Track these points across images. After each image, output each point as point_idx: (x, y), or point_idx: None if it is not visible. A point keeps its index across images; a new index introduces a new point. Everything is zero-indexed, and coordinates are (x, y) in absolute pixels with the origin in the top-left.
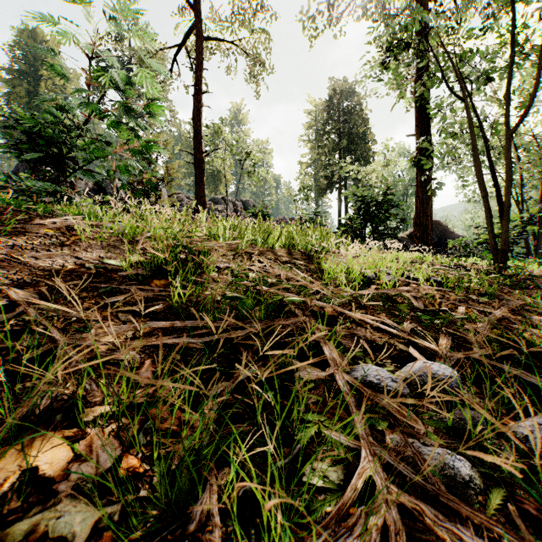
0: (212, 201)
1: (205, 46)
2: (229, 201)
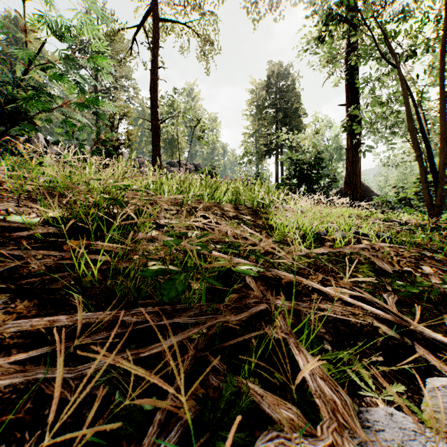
0: (169, 165)
1: (161, 28)
2: (184, 164)
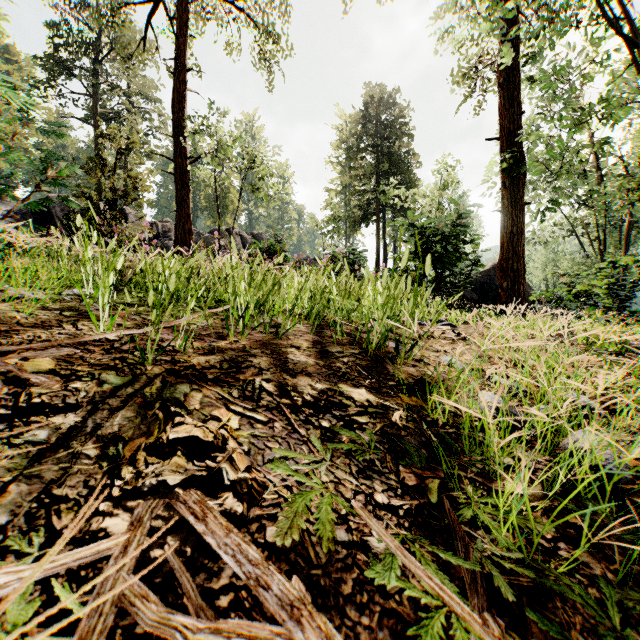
0: (213, 234)
1: (195, 10)
2: (236, 233)
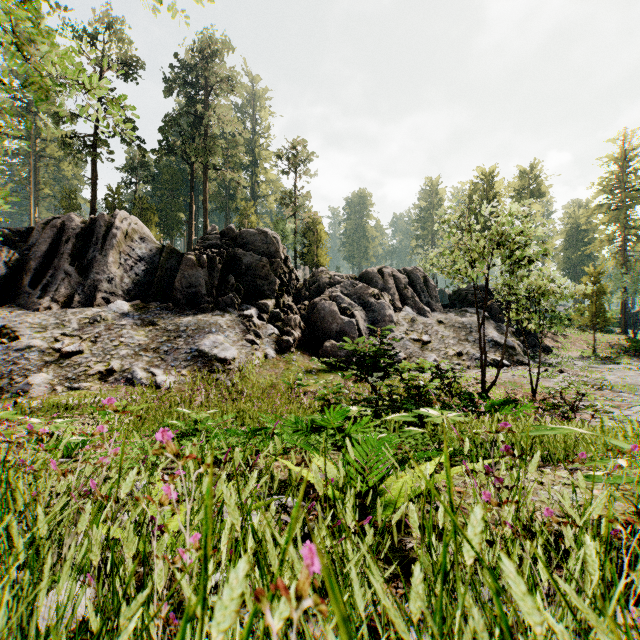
0: None
1: None
2: None
